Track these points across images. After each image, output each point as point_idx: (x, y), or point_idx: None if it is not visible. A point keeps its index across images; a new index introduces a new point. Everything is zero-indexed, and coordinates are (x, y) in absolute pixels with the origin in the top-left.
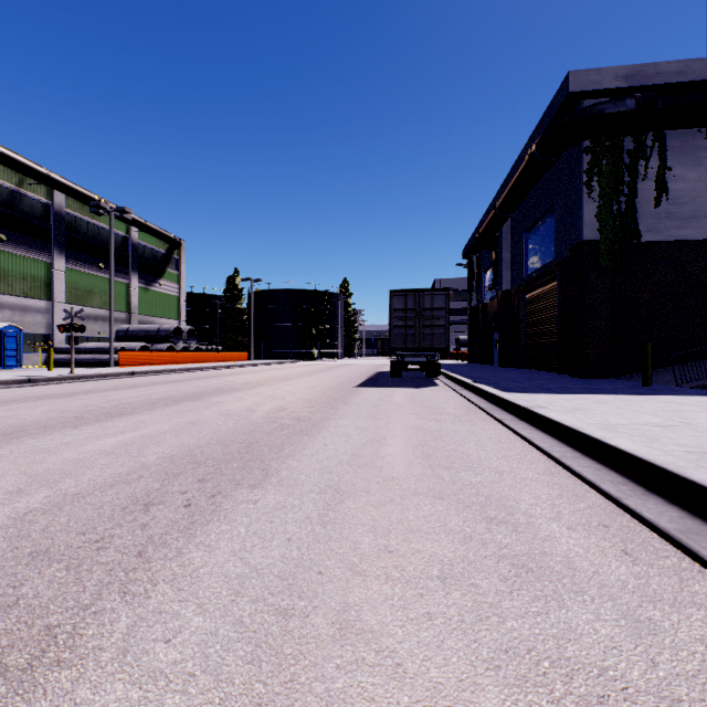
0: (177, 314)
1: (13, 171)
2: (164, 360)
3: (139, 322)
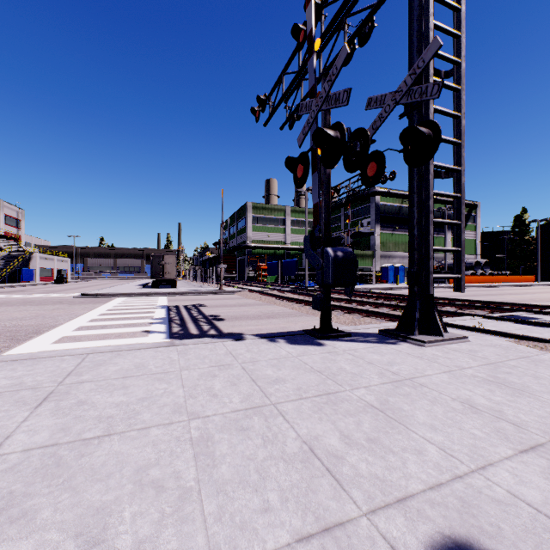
0: (473, 251)
1: (399, 198)
2: (470, 281)
3: (450, 258)
